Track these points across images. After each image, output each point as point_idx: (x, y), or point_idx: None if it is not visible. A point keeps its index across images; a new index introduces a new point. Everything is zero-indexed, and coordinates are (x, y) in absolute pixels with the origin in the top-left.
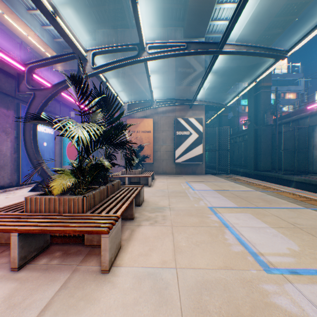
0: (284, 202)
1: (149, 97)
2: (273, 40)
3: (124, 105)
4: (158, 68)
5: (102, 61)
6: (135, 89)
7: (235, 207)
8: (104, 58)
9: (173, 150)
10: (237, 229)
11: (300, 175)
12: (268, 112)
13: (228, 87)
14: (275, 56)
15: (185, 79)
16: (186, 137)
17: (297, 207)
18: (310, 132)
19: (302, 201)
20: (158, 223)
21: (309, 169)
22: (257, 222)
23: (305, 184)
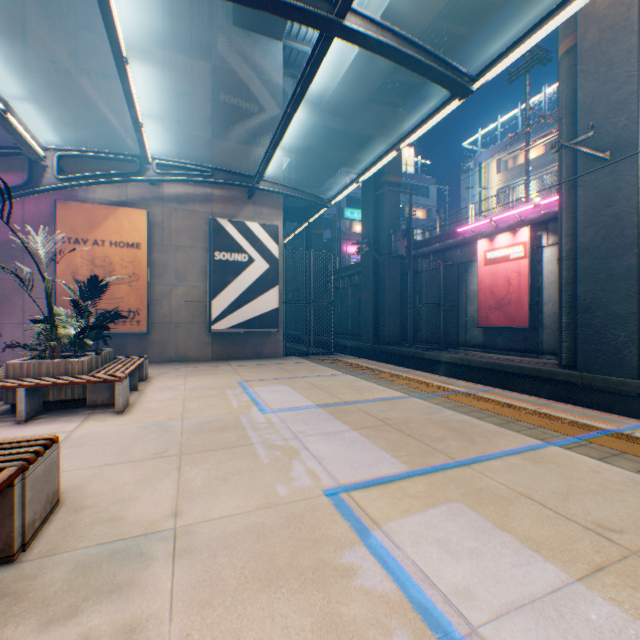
0: (493, 430)
1: (138, 151)
2: (406, 97)
3: (44, 154)
4: (165, 78)
5: None
6: (92, 121)
7: (406, 477)
8: None
9: (206, 299)
10: None
11: (449, 349)
12: (399, 231)
13: (324, 178)
14: (451, 82)
15: (238, 127)
16: (242, 269)
17: (531, 443)
18: (462, 275)
19: (518, 420)
20: None
21: (461, 339)
22: (518, 557)
23: (462, 367)
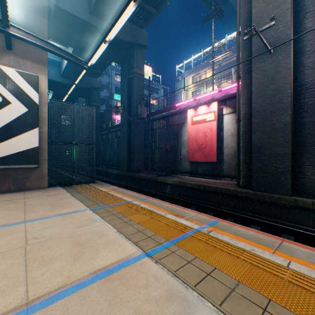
0: None
1: None
2: (147, 22)
3: None
4: None
5: None
6: None
7: None
8: None
9: None
10: None
11: (172, 175)
12: (143, 102)
13: (99, 71)
14: None
15: None
16: None
17: None
18: (179, 131)
19: None
20: None
21: (178, 168)
22: None
23: (180, 187)
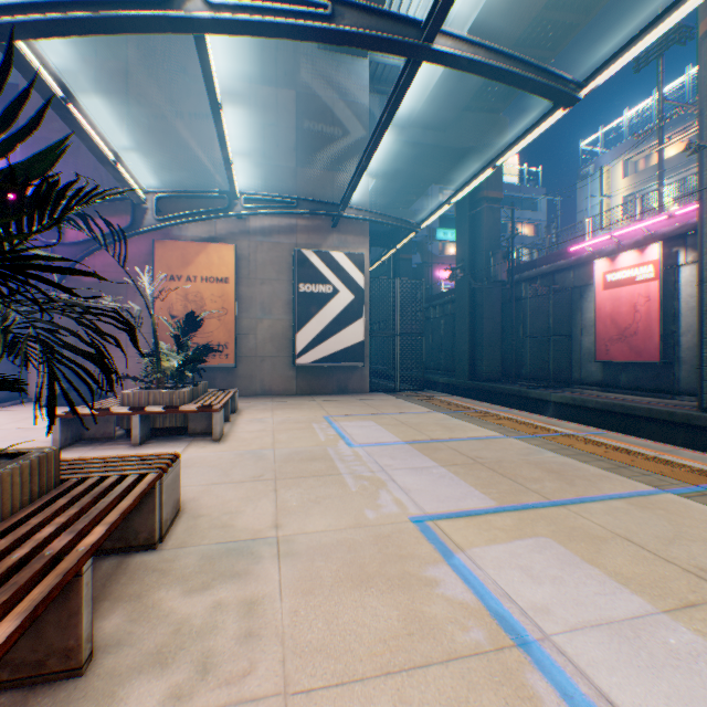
0: (598, 474)
1: (226, 187)
2: (508, 100)
3: (145, 197)
4: (251, 112)
5: (75, 61)
6: (185, 161)
7: (494, 511)
8: (83, 53)
9: (290, 332)
10: (566, 654)
11: (560, 388)
12: (499, 253)
13: (413, 198)
14: (554, 92)
15: (322, 154)
16: (326, 300)
17: (641, 489)
18: (576, 301)
19: (631, 465)
20: (214, 686)
21: (575, 376)
22: (602, 588)
23: (574, 408)
